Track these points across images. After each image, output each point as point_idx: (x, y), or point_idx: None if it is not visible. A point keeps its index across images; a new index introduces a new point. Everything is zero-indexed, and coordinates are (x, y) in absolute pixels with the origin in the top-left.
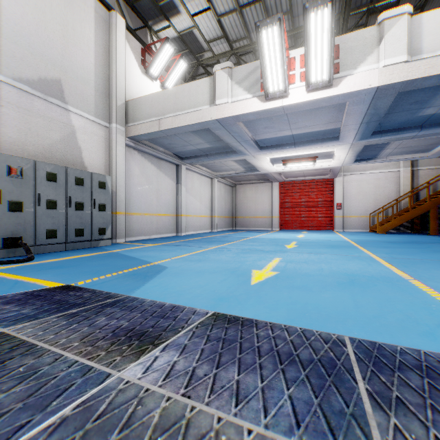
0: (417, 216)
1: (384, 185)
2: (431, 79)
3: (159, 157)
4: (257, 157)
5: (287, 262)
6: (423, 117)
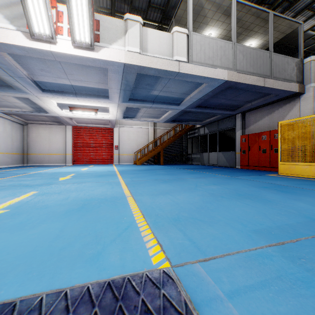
0: (156, 154)
1: (141, 136)
2: (152, 70)
3: None
4: (41, 98)
5: (38, 195)
6: (154, 96)
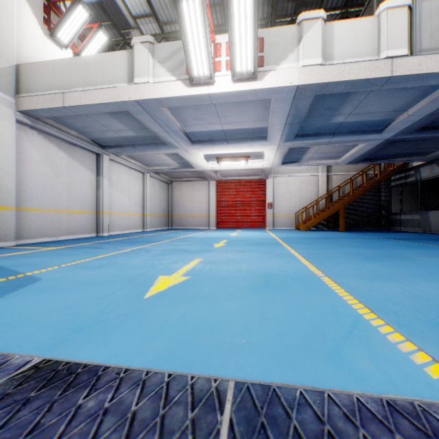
0: (331, 215)
1: (307, 188)
2: (341, 85)
3: (71, 142)
4: (190, 151)
5: (206, 263)
6: (335, 124)
